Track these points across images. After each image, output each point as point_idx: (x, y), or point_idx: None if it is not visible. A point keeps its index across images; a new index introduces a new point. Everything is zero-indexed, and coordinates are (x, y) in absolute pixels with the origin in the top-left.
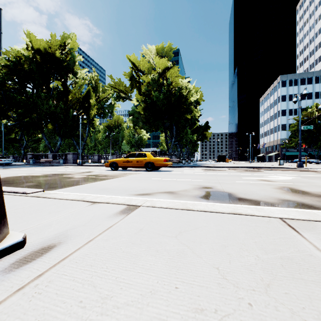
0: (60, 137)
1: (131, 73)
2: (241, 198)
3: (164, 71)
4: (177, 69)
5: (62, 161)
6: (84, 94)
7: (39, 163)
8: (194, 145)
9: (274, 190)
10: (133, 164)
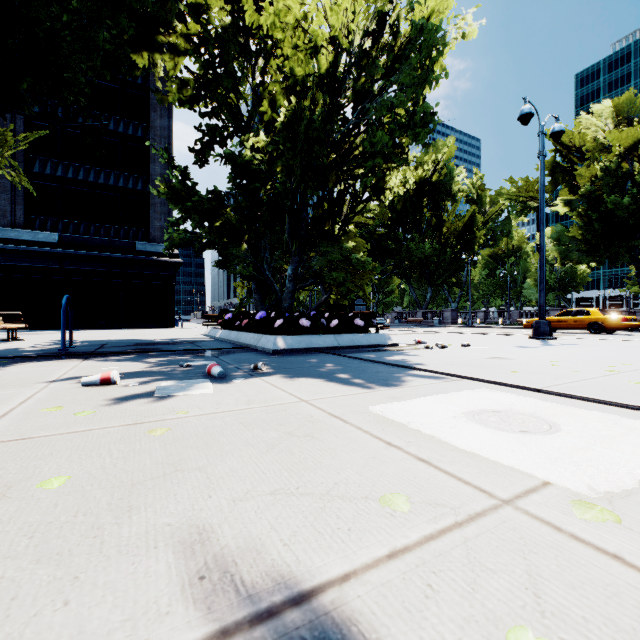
0: (431, 287)
1: (552, 161)
2: None
3: (632, 149)
4: None
5: (437, 321)
6: (465, 219)
7: (405, 323)
8: None
9: None
10: (568, 325)
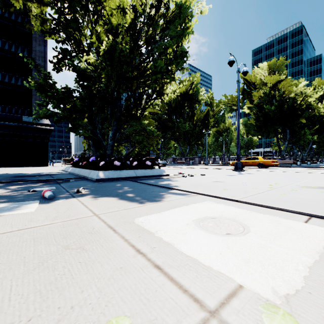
0: (189, 146)
1: (243, 88)
2: None
3: (275, 85)
4: (289, 80)
5: (192, 162)
6: (205, 113)
7: (176, 163)
8: (321, 144)
9: None
10: (249, 164)
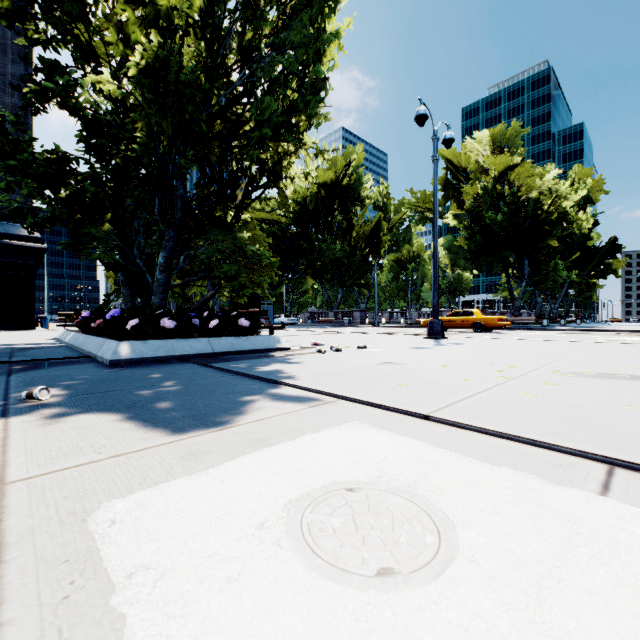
0: (342, 288)
1: (444, 178)
2: None
3: (504, 173)
4: (529, 166)
5: (348, 321)
6: (373, 224)
7: (317, 323)
8: (583, 287)
9: None
10: (457, 324)
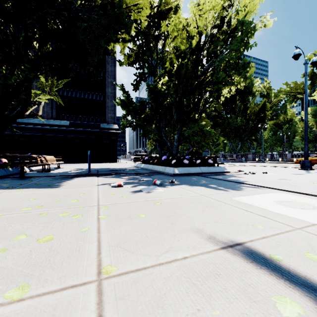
0: (240, 142)
1: (311, 72)
2: None
3: None
4: None
5: (244, 159)
6: (260, 106)
7: (226, 160)
8: None
9: None
10: None
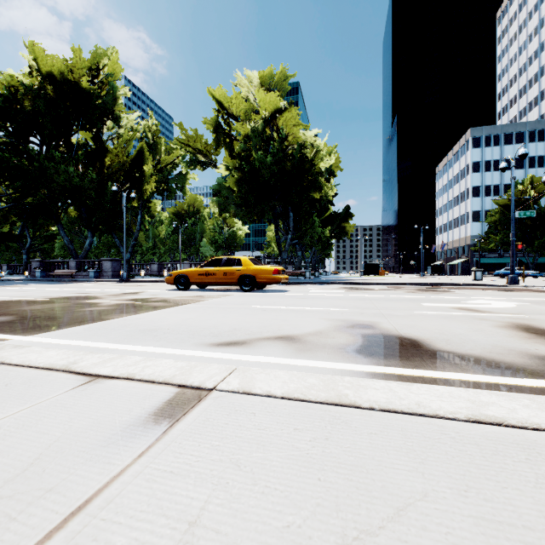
0: (91, 231)
1: (216, 121)
2: (445, 354)
3: (273, 115)
4: (296, 112)
5: (94, 274)
6: (133, 156)
7: (52, 277)
8: (326, 246)
9: (503, 332)
10: (217, 279)
